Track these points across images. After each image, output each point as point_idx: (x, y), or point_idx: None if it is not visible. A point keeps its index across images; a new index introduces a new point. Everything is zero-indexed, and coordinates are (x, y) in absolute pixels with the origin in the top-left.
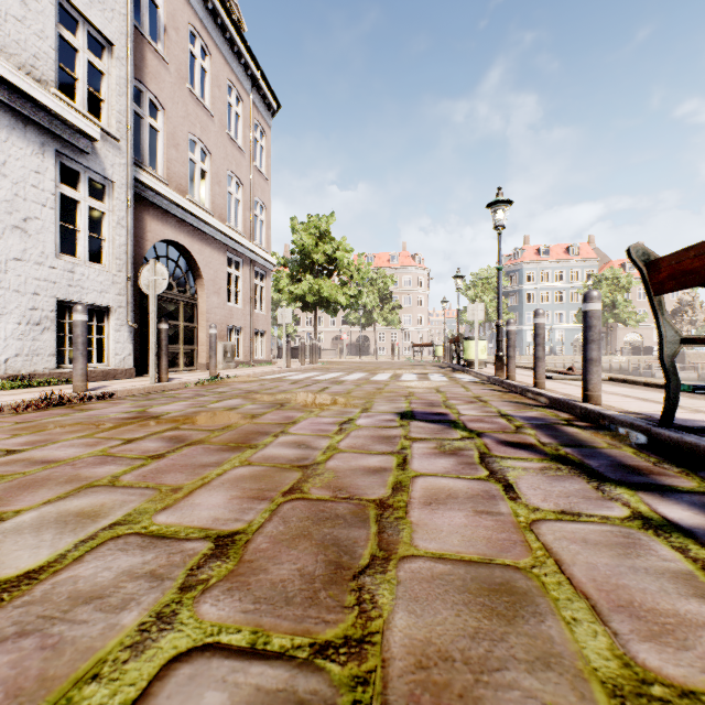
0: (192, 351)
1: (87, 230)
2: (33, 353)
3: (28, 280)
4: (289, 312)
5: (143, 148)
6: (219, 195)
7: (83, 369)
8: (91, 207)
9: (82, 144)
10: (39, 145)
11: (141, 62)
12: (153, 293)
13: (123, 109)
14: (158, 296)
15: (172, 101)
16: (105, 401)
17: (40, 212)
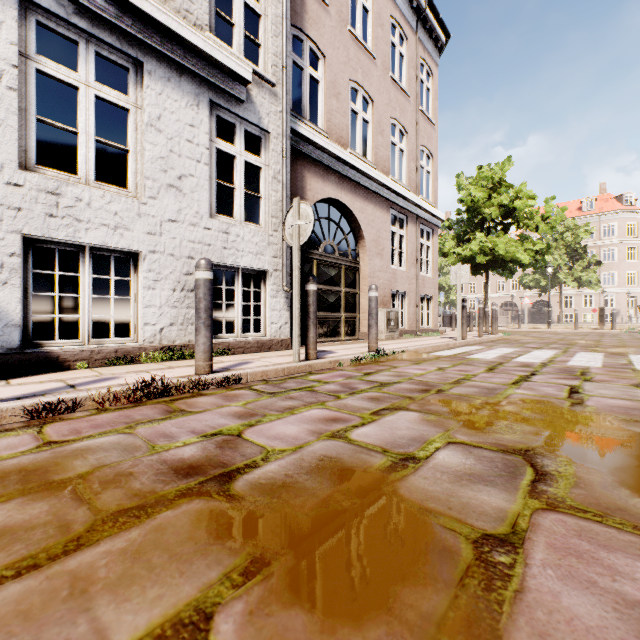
0: (353, 319)
1: (243, 188)
2: (188, 321)
3: (182, 243)
4: (465, 269)
5: (303, 101)
6: (382, 146)
7: (205, 344)
8: (248, 163)
9: (235, 91)
10: (193, 97)
11: (301, 8)
12: (296, 243)
13: (279, 51)
14: (318, 261)
15: (332, 47)
16: (224, 390)
17: (194, 168)
